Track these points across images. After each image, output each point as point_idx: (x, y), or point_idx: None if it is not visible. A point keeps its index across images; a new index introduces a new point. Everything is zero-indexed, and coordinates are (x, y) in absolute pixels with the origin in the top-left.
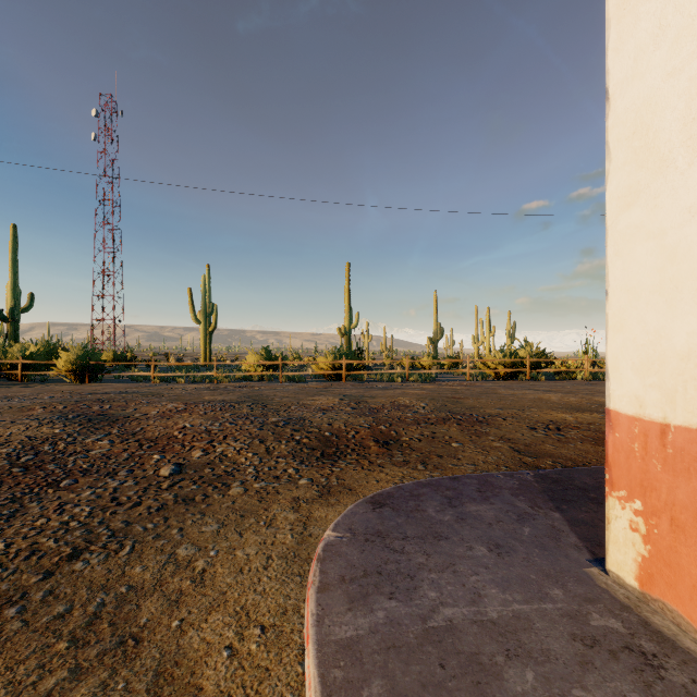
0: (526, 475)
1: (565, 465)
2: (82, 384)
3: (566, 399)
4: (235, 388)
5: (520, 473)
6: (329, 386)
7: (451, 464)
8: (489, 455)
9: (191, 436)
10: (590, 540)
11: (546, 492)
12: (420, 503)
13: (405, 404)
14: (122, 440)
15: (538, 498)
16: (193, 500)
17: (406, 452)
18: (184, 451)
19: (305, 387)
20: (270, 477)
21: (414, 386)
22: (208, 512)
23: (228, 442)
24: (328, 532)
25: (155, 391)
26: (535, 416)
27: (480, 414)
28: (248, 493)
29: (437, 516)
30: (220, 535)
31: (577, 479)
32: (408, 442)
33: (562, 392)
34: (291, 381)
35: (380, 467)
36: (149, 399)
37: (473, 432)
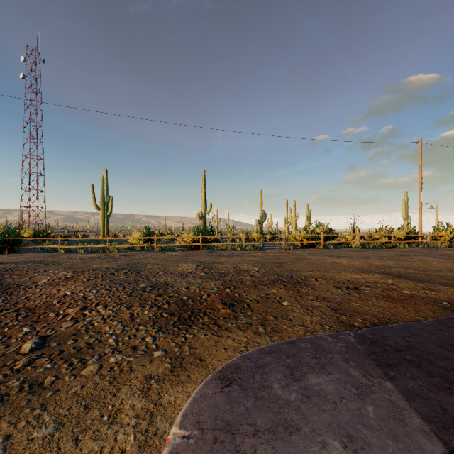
0: (348, 336)
1: (373, 322)
2: (1, 255)
3: (353, 262)
4: (121, 256)
5: (342, 334)
6: (190, 254)
7: (285, 325)
8: (313, 315)
9: (67, 303)
10: (433, 421)
11: (370, 356)
12: (266, 377)
13: (244, 269)
14: (2, 310)
15: (366, 363)
16: (41, 385)
17: (248, 314)
18: (56, 320)
19: (173, 255)
20: (128, 348)
21: (249, 253)
22: (50, 403)
23: (98, 310)
24: (174, 429)
25: (57, 260)
26: (336, 277)
27: (298, 276)
28: (101, 372)
29: (283, 395)
30: (52, 443)
31: (389, 339)
32: (249, 303)
33: (348, 257)
34: (163, 250)
35: (227, 332)
36: (48, 267)
37: (296, 292)
